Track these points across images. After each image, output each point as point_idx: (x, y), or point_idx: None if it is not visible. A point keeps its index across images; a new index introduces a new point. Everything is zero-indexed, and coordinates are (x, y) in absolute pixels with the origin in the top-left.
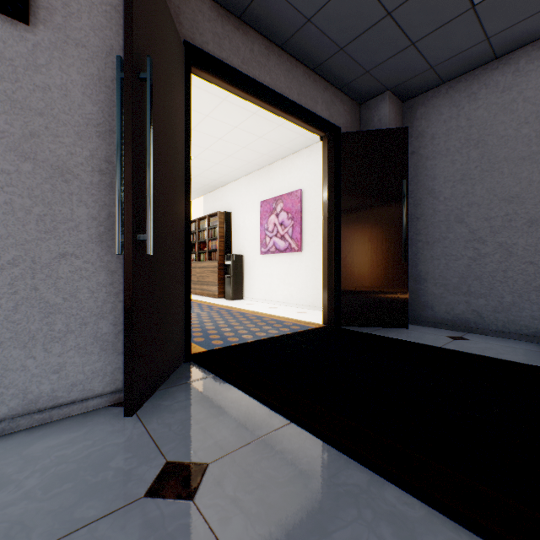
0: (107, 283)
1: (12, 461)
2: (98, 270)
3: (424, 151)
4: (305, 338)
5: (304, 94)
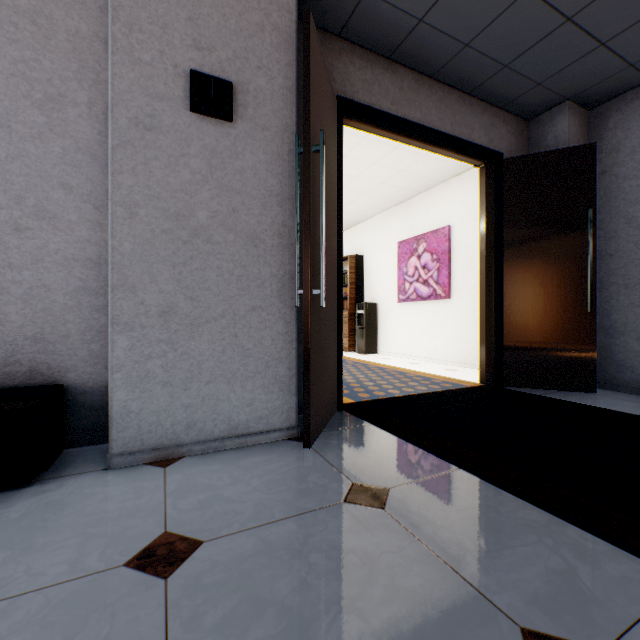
0: (284, 332)
1: (234, 468)
2: (277, 321)
3: (620, 169)
4: (460, 397)
5: (458, 122)
